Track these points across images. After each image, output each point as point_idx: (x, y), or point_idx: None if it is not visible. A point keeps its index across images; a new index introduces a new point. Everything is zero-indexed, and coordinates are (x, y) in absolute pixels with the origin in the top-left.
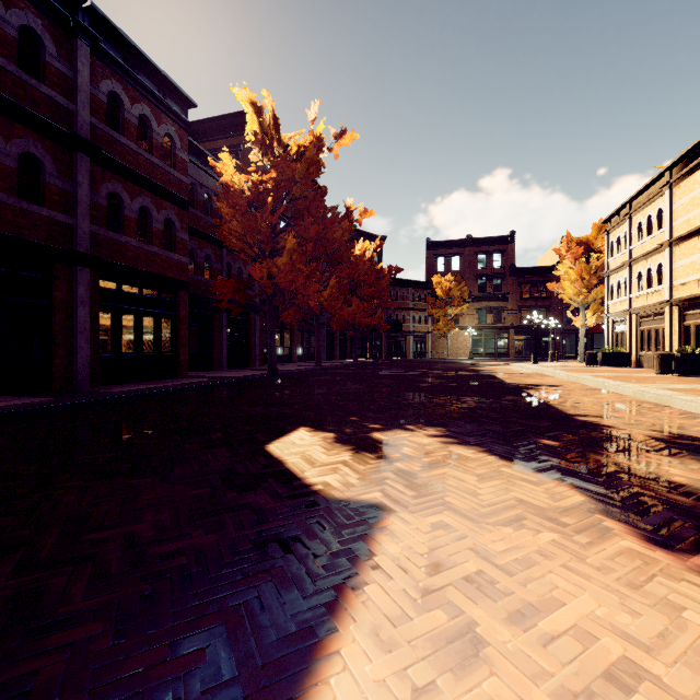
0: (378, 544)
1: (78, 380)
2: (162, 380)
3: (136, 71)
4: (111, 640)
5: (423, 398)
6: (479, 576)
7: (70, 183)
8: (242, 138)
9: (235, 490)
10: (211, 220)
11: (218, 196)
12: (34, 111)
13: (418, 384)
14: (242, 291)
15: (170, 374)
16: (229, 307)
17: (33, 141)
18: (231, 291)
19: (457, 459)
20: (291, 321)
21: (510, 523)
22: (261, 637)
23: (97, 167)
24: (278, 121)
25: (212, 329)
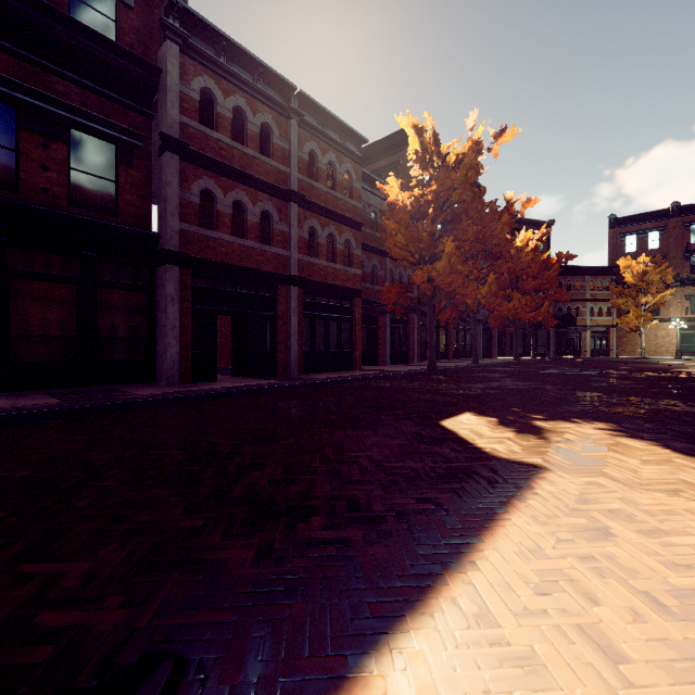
0: (538, 484)
1: (291, 369)
2: (342, 371)
3: (325, 129)
4: (382, 492)
5: (596, 397)
6: (621, 511)
7: (286, 226)
8: (401, 154)
9: (425, 444)
10: (377, 234)
11: (382, 212)
12: (267, 180)
13: (592, 384)
14: (404, 295)
15: (347, 367)
16: (393, 310)
17: (267, 201)
18: (395, 295)
19: (623, 448)
20: (447, 319)
21: (664, 492)
22: (462, 506)
23: (302, 210)
24: (437, 137)
25: (377, 329)
